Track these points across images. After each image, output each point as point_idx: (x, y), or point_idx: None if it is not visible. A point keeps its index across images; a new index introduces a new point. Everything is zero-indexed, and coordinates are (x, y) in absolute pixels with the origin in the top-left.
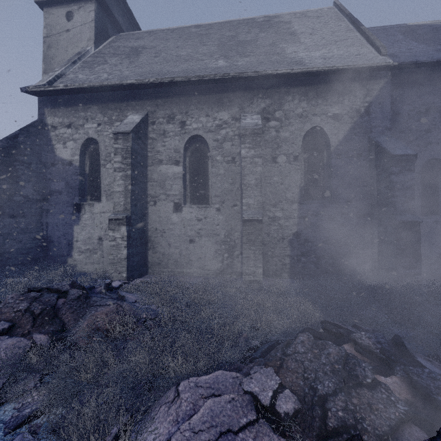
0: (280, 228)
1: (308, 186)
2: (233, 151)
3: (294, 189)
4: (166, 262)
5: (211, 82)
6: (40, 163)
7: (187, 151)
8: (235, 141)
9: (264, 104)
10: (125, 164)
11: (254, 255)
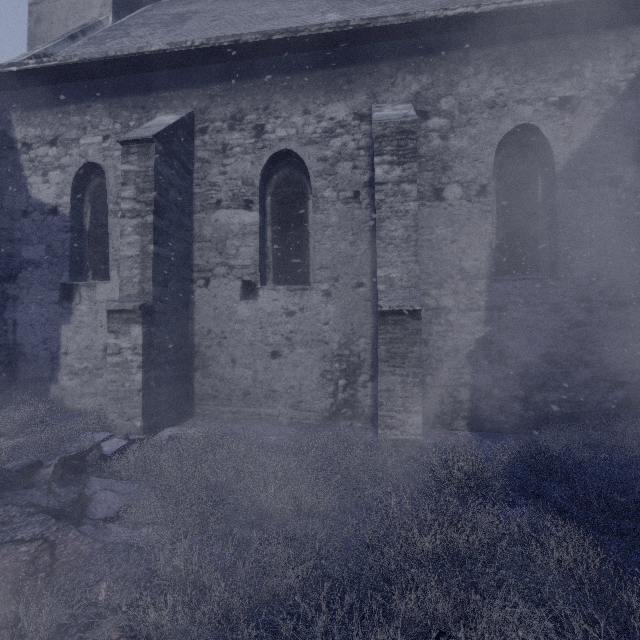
0: (449, 329)
1: (504, 246)
2: (355, 180)
3: (479, 251)
4: (227, 395)
5: (314, 45)
6: (2, 211)
7: (268, 185)
8: (359, 160)
9: (418, 85)
10: (143, 202)
11: (403, 387)
